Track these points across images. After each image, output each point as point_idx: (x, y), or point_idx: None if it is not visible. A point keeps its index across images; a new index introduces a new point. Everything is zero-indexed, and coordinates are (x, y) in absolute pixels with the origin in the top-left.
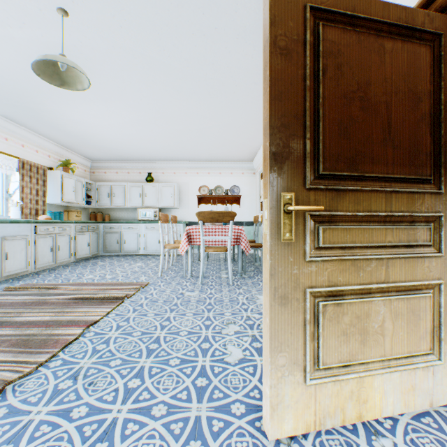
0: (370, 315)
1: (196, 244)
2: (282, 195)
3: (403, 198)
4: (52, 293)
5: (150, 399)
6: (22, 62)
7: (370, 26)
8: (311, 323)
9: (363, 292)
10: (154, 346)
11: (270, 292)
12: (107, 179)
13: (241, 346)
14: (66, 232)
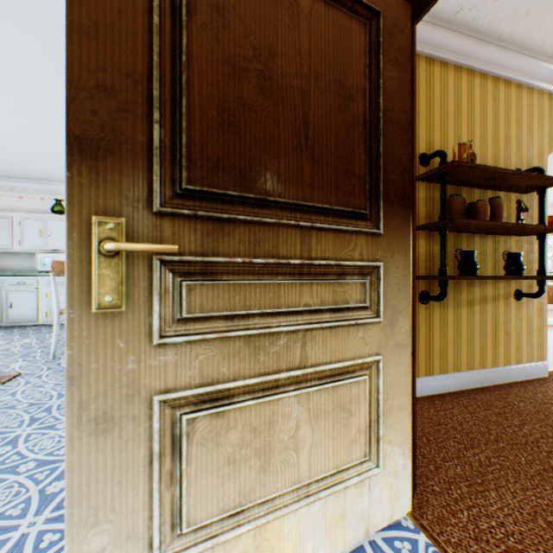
0: (277, 422)
1: None
2: (96, 221)
3: (329, 239)
4: None
5: None
6: None
7: None
8: (167, 455)
9: (267, 386)
10: None
11: (70, 412)
12: None
13: None
14: None
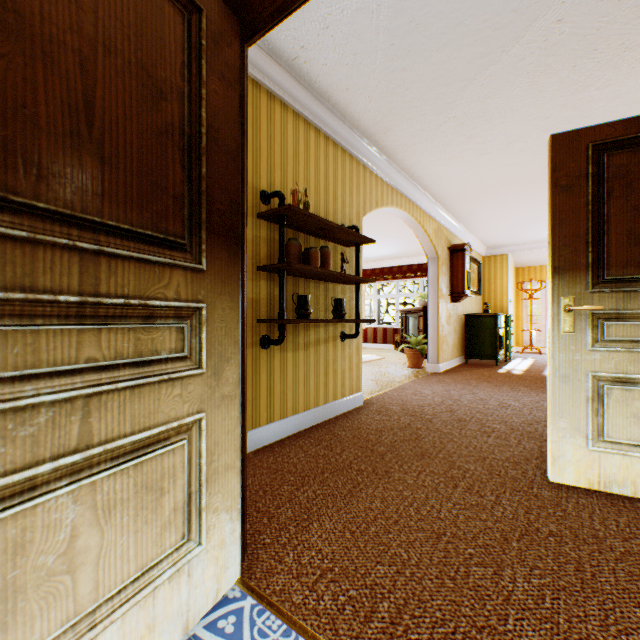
0: (32, 542)
1: None
2: None
3: (130, 270)
4: None
5: None
6: None
7: None
8: None
9: (11, 492)
10: None
11: None
12: None
13: None
14: None
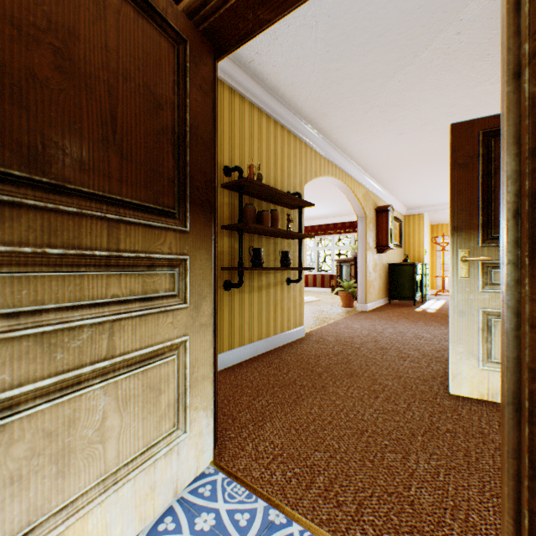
0: (80, 419)
1: None
2: None
3: (139, 233)
4: None
5: None
6: None
7: None
8: None
9: (66, 385)
10: None
11: None
12: None
13: None
14: None
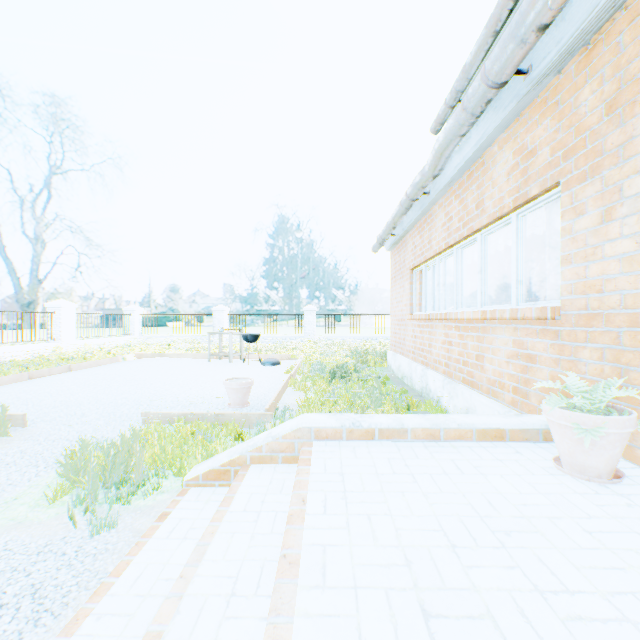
0: None
1: None
2: None
3: None
4: None
5: None
6: None
7: None
8: None
9: None
10: None
11: None
12: None
13: None
14: None
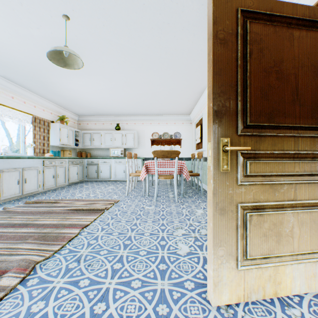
0: (283, 223)
1: (152, 173)
2: (221, 139)
3: (307, 141)
4: (56, 206)
5: (129, 277)
6: (37, 51)
7: (283, 21)
8: (241, 227)
9: (278, 206)
10: (128, 242)
11: (213, 205)
12: (88, 128)
13: (187, 244)
14: (63, 164)
